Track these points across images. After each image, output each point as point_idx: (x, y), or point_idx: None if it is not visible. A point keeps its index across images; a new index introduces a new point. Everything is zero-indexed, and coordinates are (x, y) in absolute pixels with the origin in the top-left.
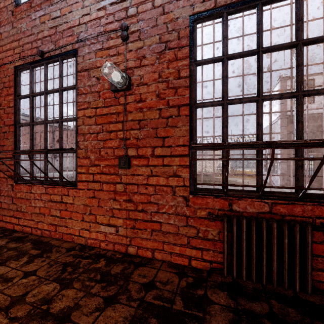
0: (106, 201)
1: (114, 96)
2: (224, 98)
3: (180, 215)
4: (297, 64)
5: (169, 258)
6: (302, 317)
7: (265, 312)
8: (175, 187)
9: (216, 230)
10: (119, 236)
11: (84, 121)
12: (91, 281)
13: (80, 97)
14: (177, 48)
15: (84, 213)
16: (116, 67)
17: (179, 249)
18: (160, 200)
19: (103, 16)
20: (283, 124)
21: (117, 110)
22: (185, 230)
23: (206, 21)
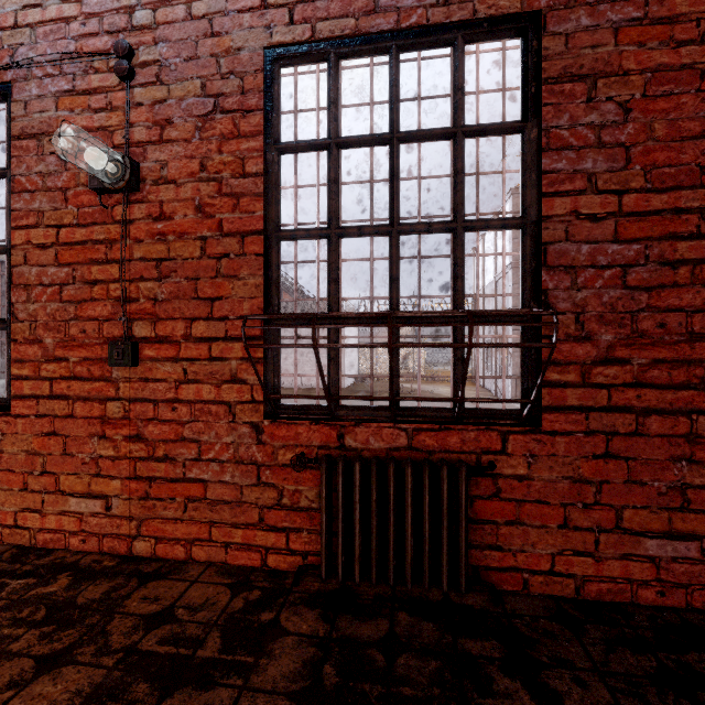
0: (82, 442)
1: (101, 203)
2: (330, 225)
3: (246, 463)
4: (456, 169)
5: (224, 556)
6: (442, 634)
7: (378, 635)
8: (235, 405)
9: (315, 488)
10: (113, 518)
11: (28, 255)
12: (18, 626)
13: (17, 199)
14: (240, 113)
15: (29, 472)
16: (95, 137)
17: (244, 534)
18: (204, 434)
19: (75, 16)
20: (517, 279)
21: (109, 234)
22: (255, 493)
23: (299, 63)
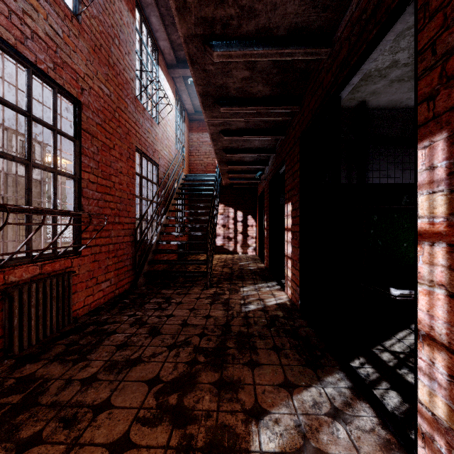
0: None
1: None
2: None
3: None
4: (55, 146)
5: None
6: (79, 334)
7: (65, 347)
8: None
9: None
10: None
11: None
12: None
13: None
14: None
15: None
16: None
17: None
18: None
19: None
20: None
21: None
22: None
23: None
